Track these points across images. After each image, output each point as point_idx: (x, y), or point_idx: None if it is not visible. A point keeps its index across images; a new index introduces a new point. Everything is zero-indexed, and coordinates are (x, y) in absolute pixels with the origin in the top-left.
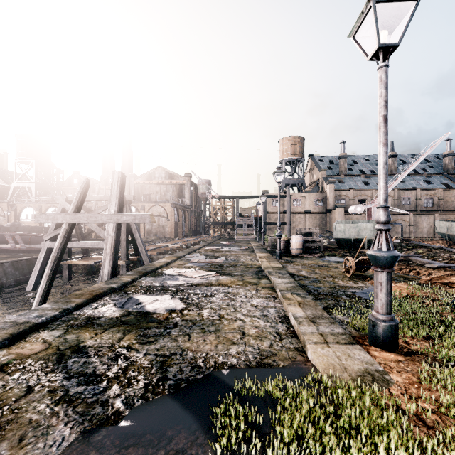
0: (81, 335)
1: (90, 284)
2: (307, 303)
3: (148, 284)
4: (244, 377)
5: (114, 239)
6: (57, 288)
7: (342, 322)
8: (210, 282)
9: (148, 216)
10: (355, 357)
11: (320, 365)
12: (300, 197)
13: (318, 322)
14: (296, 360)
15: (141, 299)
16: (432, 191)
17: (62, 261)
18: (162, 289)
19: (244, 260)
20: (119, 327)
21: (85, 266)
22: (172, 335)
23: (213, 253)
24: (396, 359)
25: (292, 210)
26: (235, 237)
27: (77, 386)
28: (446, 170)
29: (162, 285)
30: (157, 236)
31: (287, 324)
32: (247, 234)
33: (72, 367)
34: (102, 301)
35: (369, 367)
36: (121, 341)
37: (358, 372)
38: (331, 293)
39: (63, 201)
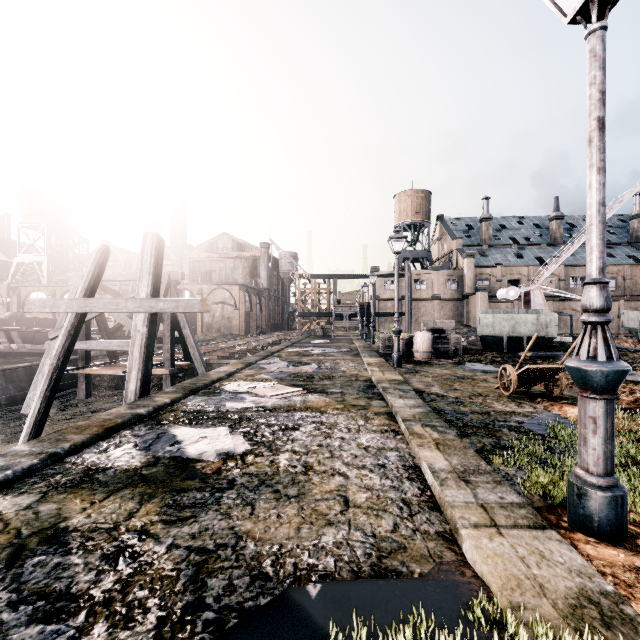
0: (66, 506)
1: (119, 402)
2: (450, 443)
3: (197, 408)
4: (350, 605)
5: (145, 338)
6: (69, 409)
7: (512, 479)
8: (293, 405)
9: (198, 302)
10: (555, 560)
11: (492, 578)
12: (425, 276)
13: (473, 481)
14: (444, 560)
15: (181, 435)
16: (615, 268)
17: (75, 370)
18: (217, 417)
19: (345, 369)
20: (134, 488)
21: (113, 376)
22: (223, 504)
23: (300, 357)
24: (631, 564)
25: (413, 295)
26: (332, 333)
27: (27, 625)
28: (634, 237)
29: (218, 409)
30: (220, 332)
31: (420, 483)
32: (349, 330)
33: (31, 578)
34: (117, 438)
35: (586, 583)
36: (133, 518)
37: (568, 596)
38: (485, 423)
39: (78, 281)
